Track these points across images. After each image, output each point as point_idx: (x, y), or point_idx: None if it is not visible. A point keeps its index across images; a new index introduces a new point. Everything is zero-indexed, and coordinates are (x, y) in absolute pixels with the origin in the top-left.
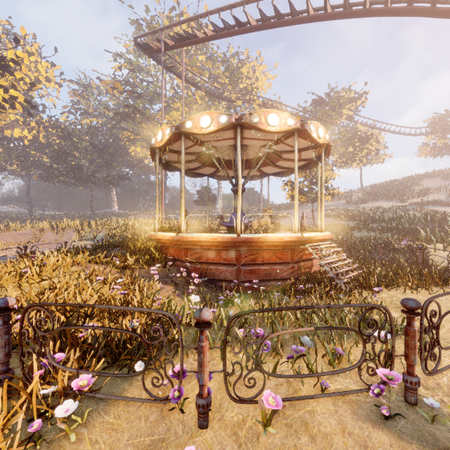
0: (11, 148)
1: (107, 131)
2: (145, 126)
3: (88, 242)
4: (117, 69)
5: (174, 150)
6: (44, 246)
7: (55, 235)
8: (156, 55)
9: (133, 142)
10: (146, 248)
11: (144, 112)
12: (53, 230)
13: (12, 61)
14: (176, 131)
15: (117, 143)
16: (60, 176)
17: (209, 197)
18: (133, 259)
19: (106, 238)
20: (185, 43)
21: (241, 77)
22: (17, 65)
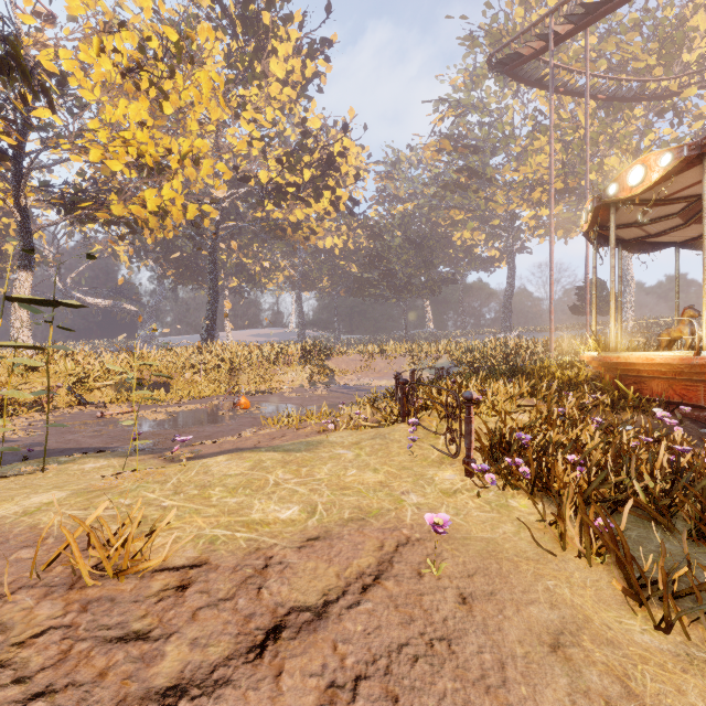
0: (323, 262)
1: (421, 217)
2: (482, 194)
3: (426, 372)
4: (438, 123)
5: (646, 200)
6: (375, 375)
7: (384, 363)
8: (519, 69)
9: (457, 225)
10: (565, 382)
11: (482, 172)
12: (383, 356)
13: (338, 155)
14: (691, 153)
15: (434, 231)
16: (371, 288)
17: (604, 298)
18: (603, 396)
19: (462, 367)
20: (600, 14)
21: (693, 38)
22: (343, 157)
